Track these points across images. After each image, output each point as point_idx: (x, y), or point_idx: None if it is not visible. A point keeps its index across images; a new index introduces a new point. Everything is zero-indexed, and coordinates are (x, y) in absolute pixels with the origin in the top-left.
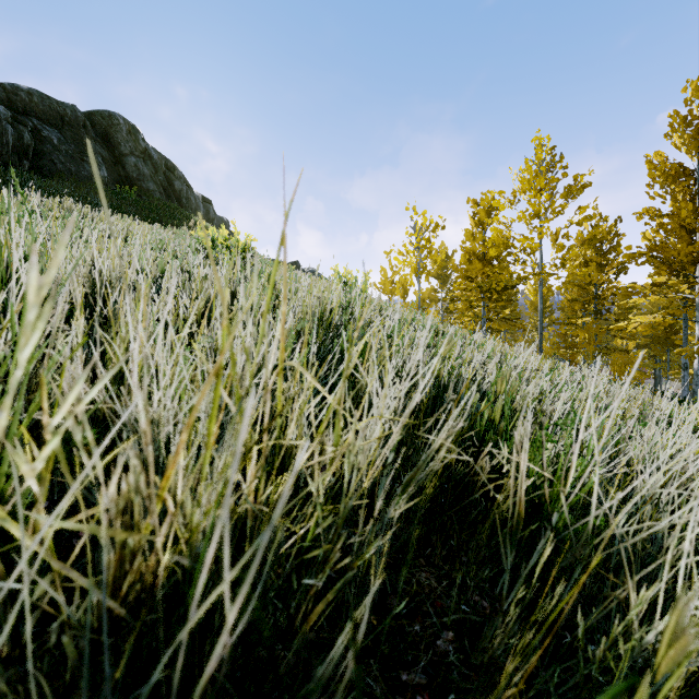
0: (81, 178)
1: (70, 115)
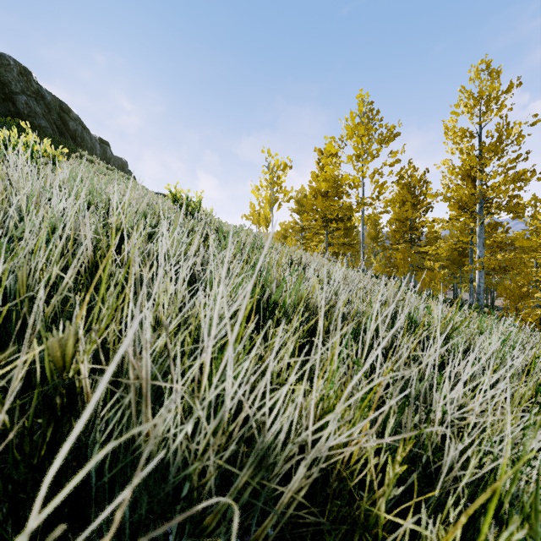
0: None
1: None
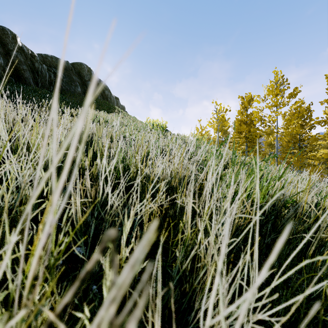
0: (71, 92)
1: (66, 65)
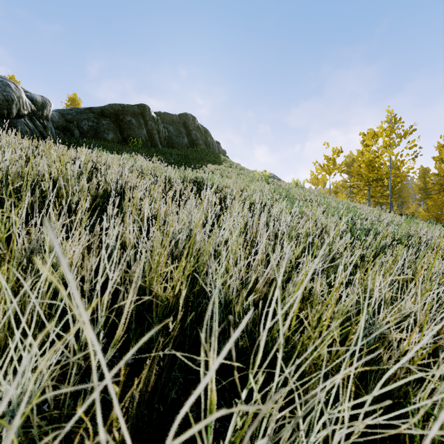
0: (179, 144)
1: (175, 119)
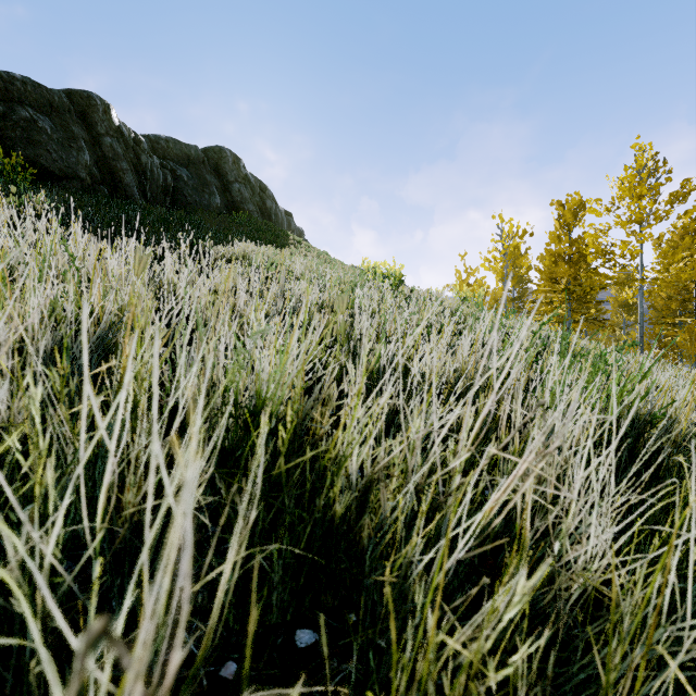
0: (203, 207)
1: (194, 154)
